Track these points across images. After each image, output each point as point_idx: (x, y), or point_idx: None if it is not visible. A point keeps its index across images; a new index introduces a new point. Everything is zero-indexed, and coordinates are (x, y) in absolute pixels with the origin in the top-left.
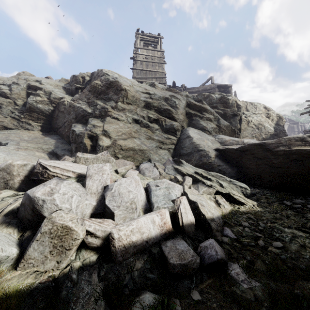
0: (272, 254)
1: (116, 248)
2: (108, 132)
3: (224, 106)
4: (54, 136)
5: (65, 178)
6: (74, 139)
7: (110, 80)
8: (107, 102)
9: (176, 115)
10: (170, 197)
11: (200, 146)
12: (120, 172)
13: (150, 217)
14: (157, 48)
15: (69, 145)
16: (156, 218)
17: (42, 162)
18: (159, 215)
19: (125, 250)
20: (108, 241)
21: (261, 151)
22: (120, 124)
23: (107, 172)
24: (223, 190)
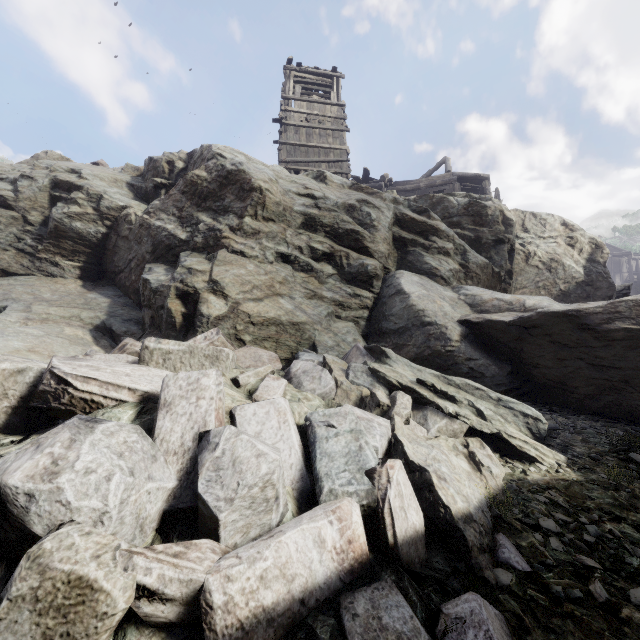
0: (637, 633)
1: (219, 636)
2: (221, 286)
3: (477, 223)
4: (108, 290)
5: (111, 404)
6: (147, 299)
7: (228, 168)
8: (220, 217)
9: (372, 244)
10: (362, 462)
11: (426, 314)
12: (244, 383)
13: (312, 528)
14: (331, 99)
15: (140, 310)
16: (327, 530)
17: (59, 367)
18: (334, 522)
19: (242, 637)
20: (200, 607)
21: (569, 329)
22: (248, 265)
23: (209, 393)
24: (484, 426)
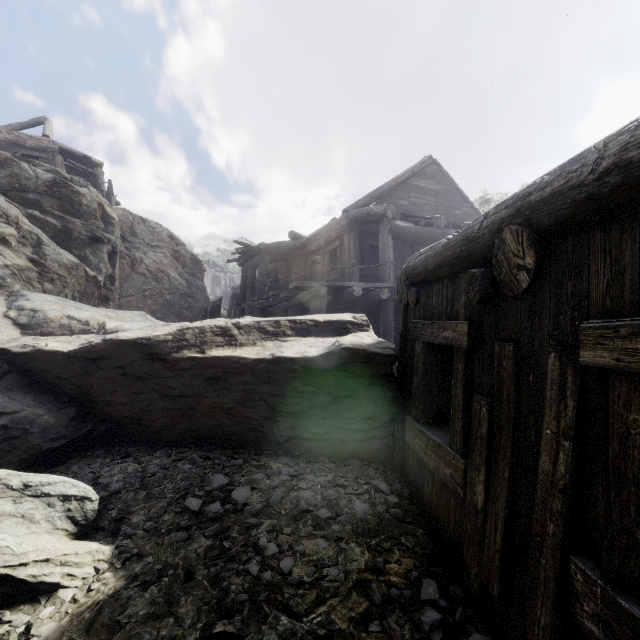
0: None
1: None
2: None
3: (67, 210)
4: None
5: None
6: None
7: None
8: None
9: None
10: None
11: None
12: None
13: None
14: None
15: None
16: None
17: None
18: None
19: None
20: None
21: (141, 360)
22: None
23: None
24: None
